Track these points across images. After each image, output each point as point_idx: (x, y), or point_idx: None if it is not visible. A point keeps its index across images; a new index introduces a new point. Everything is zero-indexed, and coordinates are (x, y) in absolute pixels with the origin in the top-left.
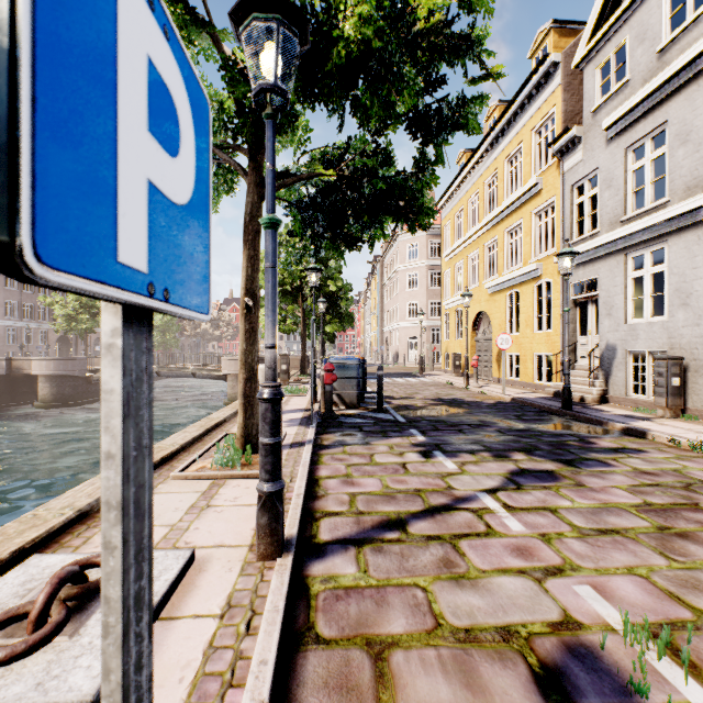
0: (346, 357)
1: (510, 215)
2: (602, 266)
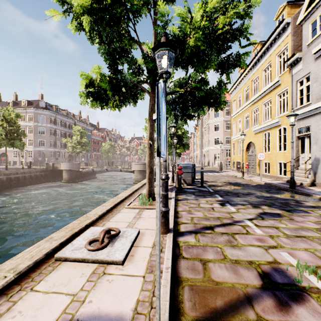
0: (187, 163)
1: (265, 96)
2: (312, 119)
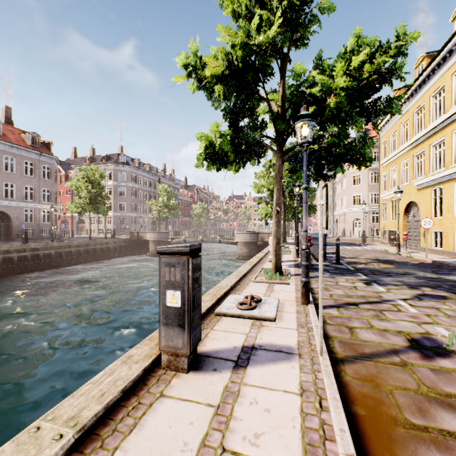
0: (316, 233)
1: (434, 134)
2: None
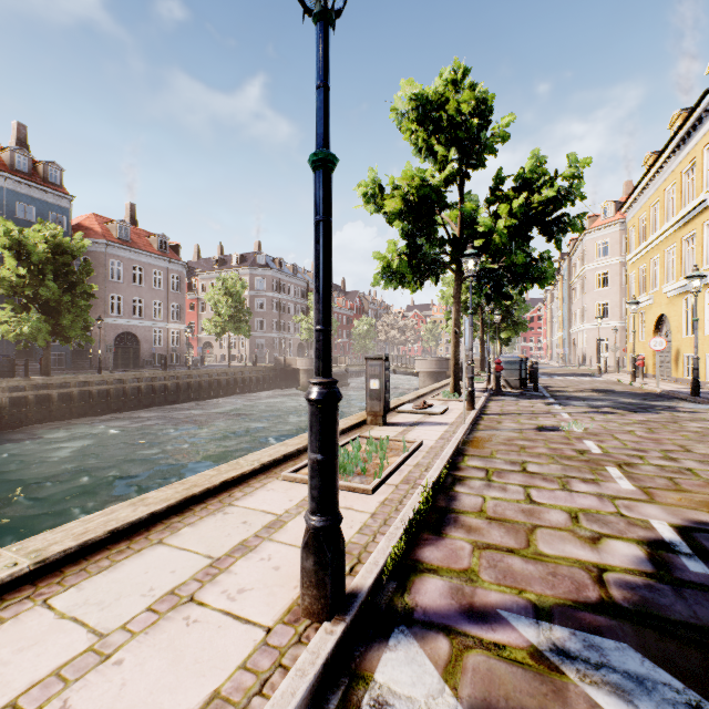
0: (511, 356)
1: (685, 225)
2: None
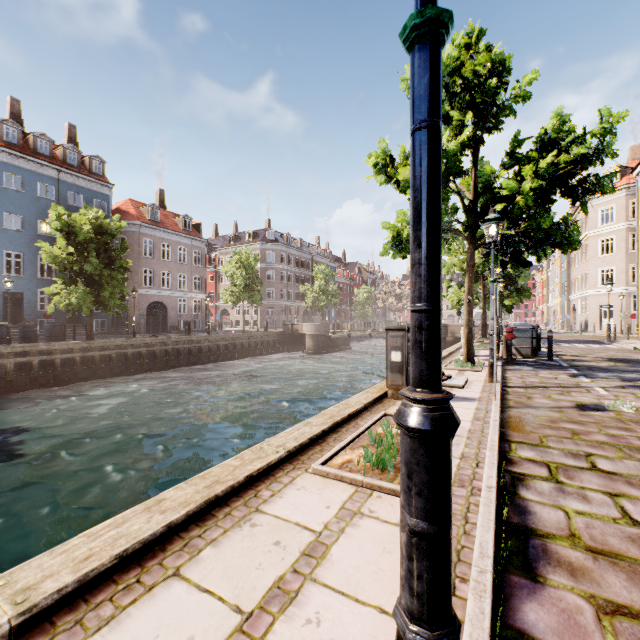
0: (522, 324)
1: None
2: None
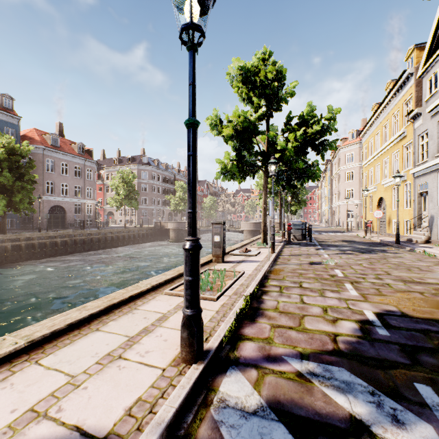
0: (297, 221)
1: (393, 146)
2: (429, 177)
